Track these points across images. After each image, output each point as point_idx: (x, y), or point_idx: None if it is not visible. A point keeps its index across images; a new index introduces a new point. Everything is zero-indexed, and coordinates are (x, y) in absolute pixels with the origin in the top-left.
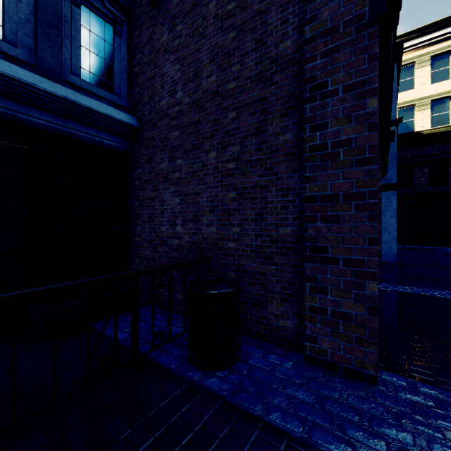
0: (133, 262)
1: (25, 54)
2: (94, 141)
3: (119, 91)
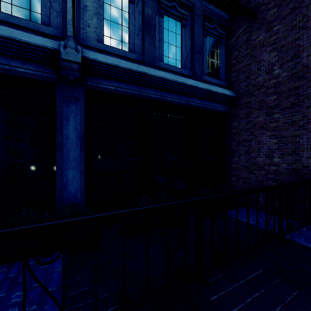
0: (230, 179)
1: (188, 72)
2: (214, 109)
3: (222, 78)
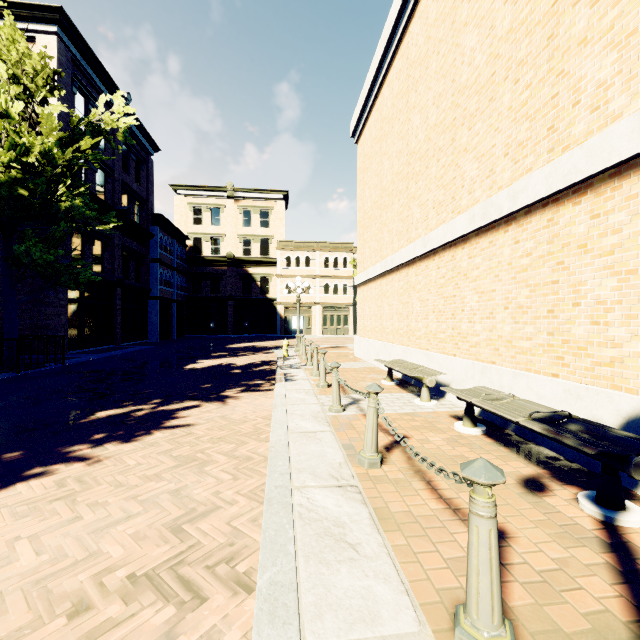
0: None
1: None
2: None
3: None
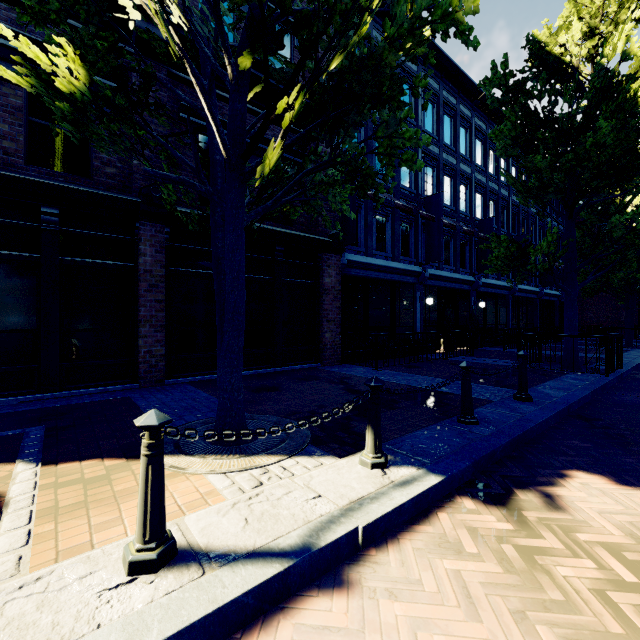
0: None
1: None
2: None
3: None
